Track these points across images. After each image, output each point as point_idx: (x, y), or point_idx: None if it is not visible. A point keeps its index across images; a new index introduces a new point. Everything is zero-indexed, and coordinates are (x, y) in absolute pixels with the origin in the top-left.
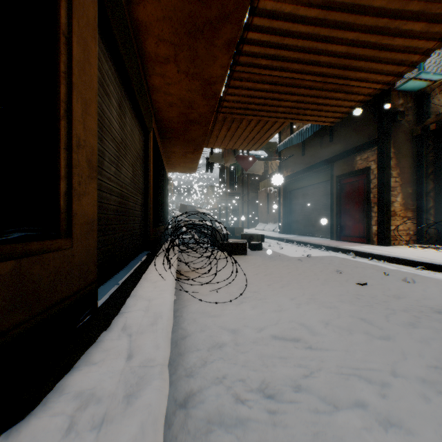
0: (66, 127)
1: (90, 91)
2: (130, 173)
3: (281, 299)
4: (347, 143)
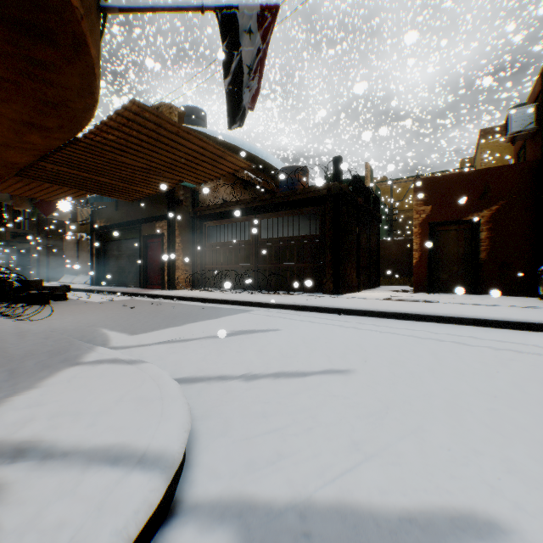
0: None
1: None
2: None
3: (78, 316)
4: (151, 211)
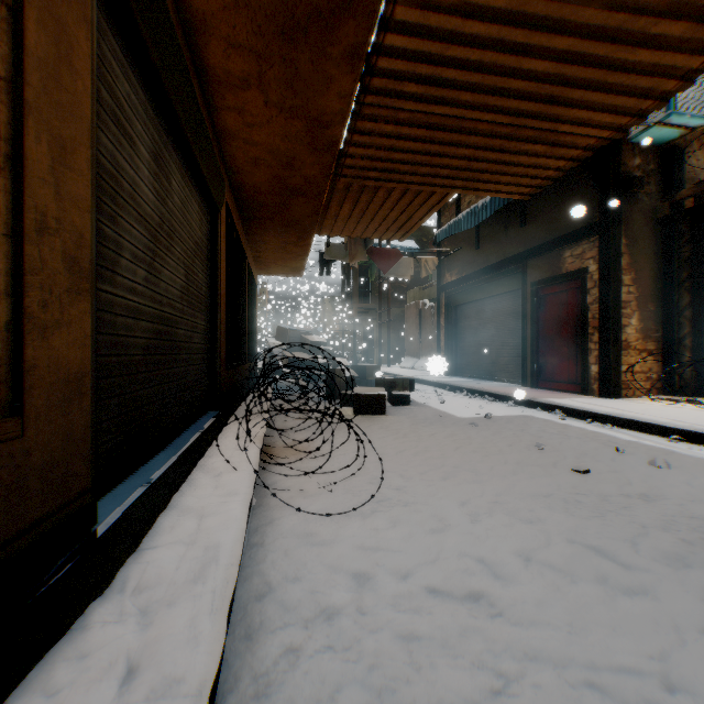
0: (10, 191)
1: (73, 123)
2: (181, 278)
3: (443, 504)
4: (548, 229)
